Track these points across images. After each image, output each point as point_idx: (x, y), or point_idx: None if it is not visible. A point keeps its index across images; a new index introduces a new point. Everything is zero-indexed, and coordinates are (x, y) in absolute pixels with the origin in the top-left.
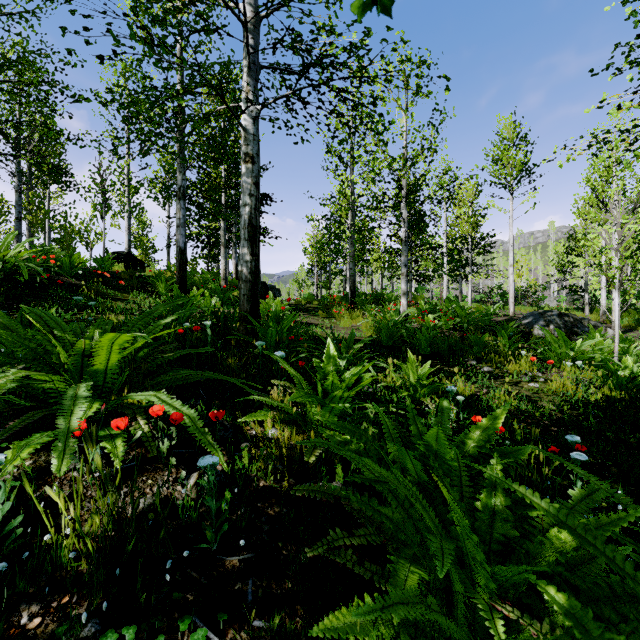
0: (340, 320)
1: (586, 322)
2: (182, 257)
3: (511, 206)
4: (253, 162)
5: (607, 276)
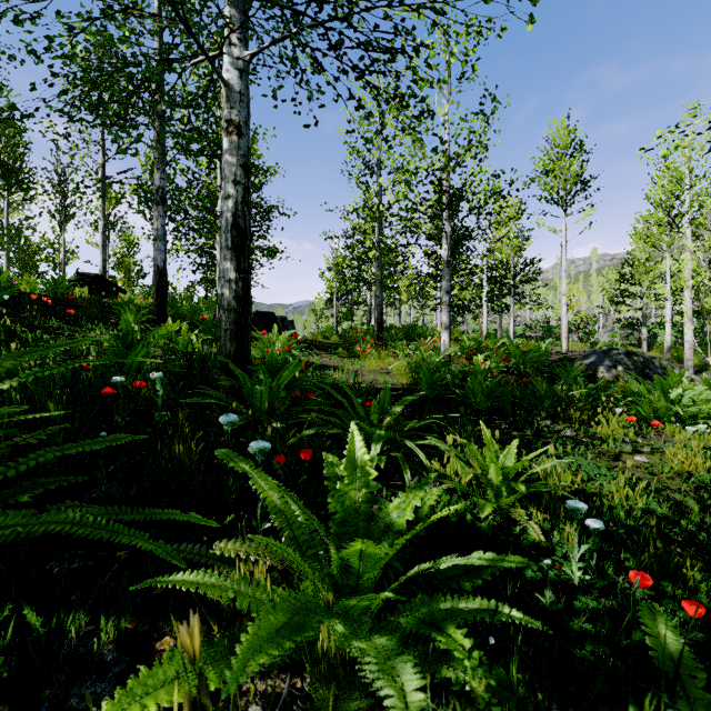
0: (365, 360)
1: (657, 362)
2: (161, 279)
3: (564, 225)
4: (239, 134)
5: (704, 307)
